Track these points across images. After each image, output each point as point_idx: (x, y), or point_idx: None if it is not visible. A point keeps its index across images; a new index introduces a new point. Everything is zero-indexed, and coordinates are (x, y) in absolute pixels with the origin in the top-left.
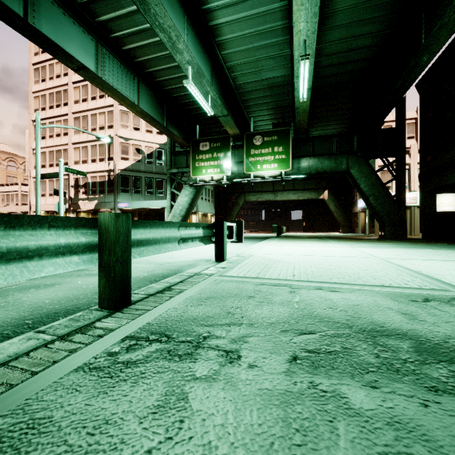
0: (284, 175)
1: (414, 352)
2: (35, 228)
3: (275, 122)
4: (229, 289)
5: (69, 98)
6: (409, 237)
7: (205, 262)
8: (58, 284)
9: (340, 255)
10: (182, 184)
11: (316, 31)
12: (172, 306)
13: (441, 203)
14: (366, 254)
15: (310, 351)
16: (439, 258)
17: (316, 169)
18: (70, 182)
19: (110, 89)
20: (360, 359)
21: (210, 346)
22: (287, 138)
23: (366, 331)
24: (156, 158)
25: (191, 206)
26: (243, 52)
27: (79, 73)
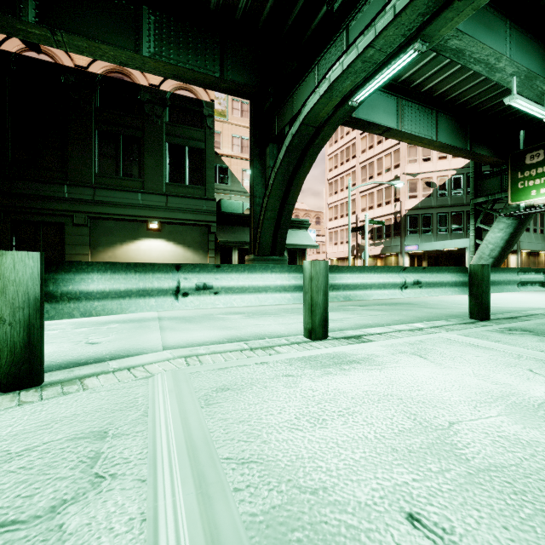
0: None
1: None
2: (443, 273)
3: None
4: None
5: (356, 150)
6: None
7: None
8: (412, 309)
9: None
10: (491, 214)
11: None
12: (524, 324)
13: None
14: None
15: None
16: None
17: None
18: None
19: (409, 137)
20: None
21: None
22: None
23: None
24: (452, 187)
25: (509, 243)
26: None
27: (382, 135)
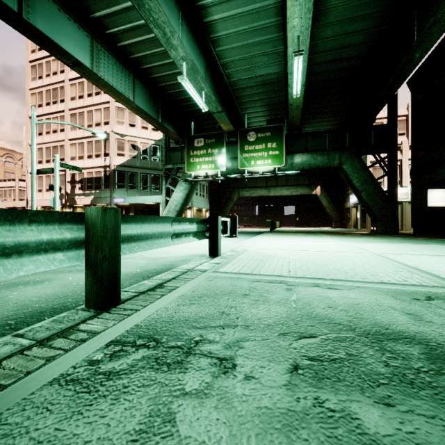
0: (277, 171)
1: (427, 360)
2: (13, 223)
3: (269, 119)
4: (224, 286)
5: (65, 95)
6: (401, 232)
7: (199, 257)
8: (48, 280)
9: (334, 250)
10: (177, 180)
11: (310, 27)
12: (163, 305)
13: (432, 199)
14: (360, 249)
15: (312, 358)
16: (434, 253)
17: (309, 165)
18: (66, 177)
19: (105, 85)
20: (368, 368)
21: (202, 353)
22: (281, 135)
23: (371, 334)
24: (152, 154)
25: (186, 201)
26: (237, 48)
27: (74, 69)
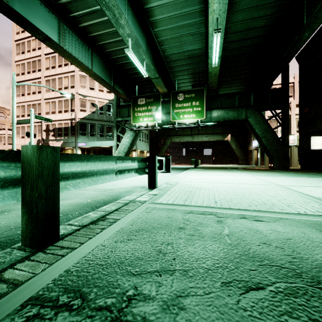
0: (199, 123)
1: None
2: None
3: (193, 84)
4: (160, 219)
5: (42, 66)
6: (291, 168)
7: (141, 189)
8: (8, 210)
9: (247, 183)
10: (125, 129)
11: (226, 11)
12: (101, 241)
13: (314, 143)
14: (267, 181)
15: None
16: None
17: (223, 118)
18: (42, 127)
19: (70, 56)
20: None
21: (134, 319)
22: (202, 96)
23: (321, 283)
24: (106, 110)
25: (132, 145)
26: (170, 29)
27: (45, 43)
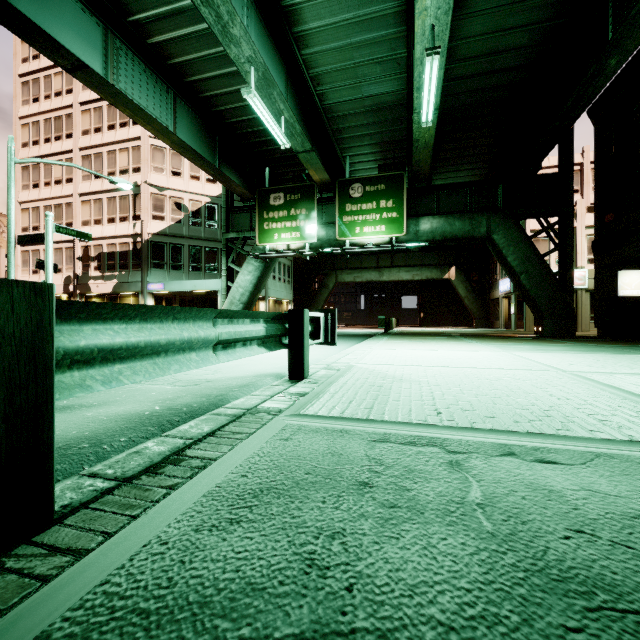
0: (394, 243)
1: None
2: None
3: (382, 164)
4: (313, 457)
5: (74, 126)
6: (578, 335)
7: (273, 379)
8: None
9: (497, 366)
10: (244, 256)
11: (451, 10)
12: (159, 528)
13: (625, 284)
14: (538, 363)
15: None
16: None
17: (443, 234)
18: (75, 252)
19: (128, 105)
20: None
21: None
22: (400, 188)
23: None
24: (206, 217)
25: (257, 288)
26: (335, 51)
27: (76, 76)
